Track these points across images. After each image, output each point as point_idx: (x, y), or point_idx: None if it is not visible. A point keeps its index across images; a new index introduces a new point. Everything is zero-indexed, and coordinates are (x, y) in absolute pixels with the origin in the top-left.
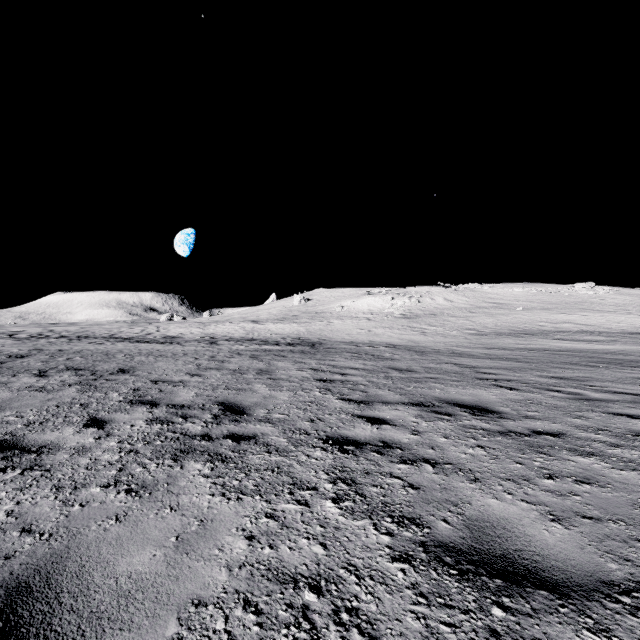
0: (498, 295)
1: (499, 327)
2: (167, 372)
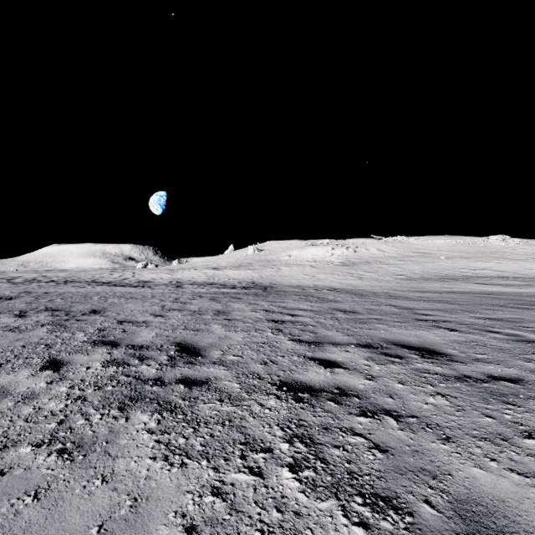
0: (423, 246)
1: (426, 273)
2: (134, 313)
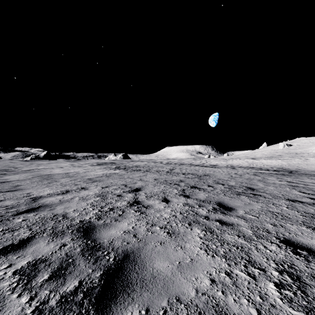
0: None
1: None
2: (221, 177)
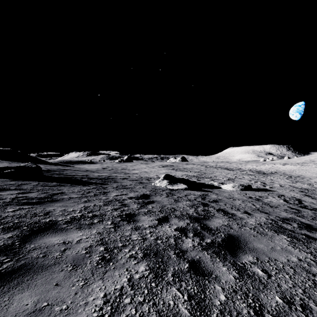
0: None
1: None
2: (214, 174)
